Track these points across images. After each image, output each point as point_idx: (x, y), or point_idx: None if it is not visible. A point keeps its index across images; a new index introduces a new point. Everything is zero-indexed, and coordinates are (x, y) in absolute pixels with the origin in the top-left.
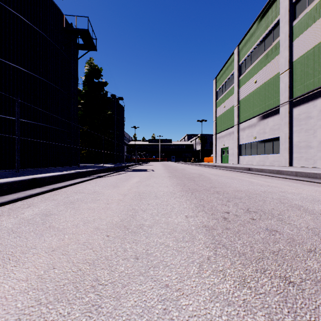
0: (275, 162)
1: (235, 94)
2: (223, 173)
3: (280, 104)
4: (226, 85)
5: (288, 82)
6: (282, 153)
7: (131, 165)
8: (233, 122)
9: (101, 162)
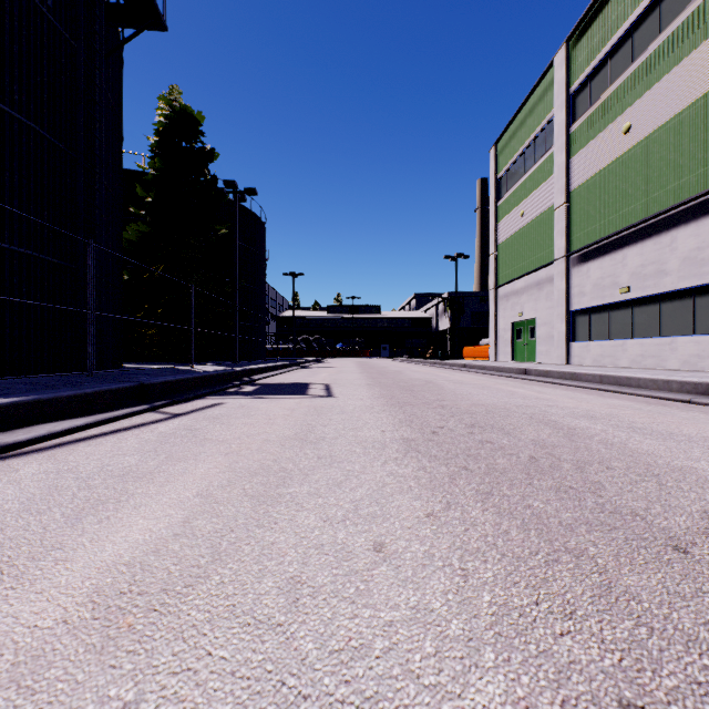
0: (705, 361)
1: (557, 174)
2: (626, 409)
3: None
4: (527, 157)
5: None
6: None
7: (269, 369)
8: (551, 252)
9: (198, 360)
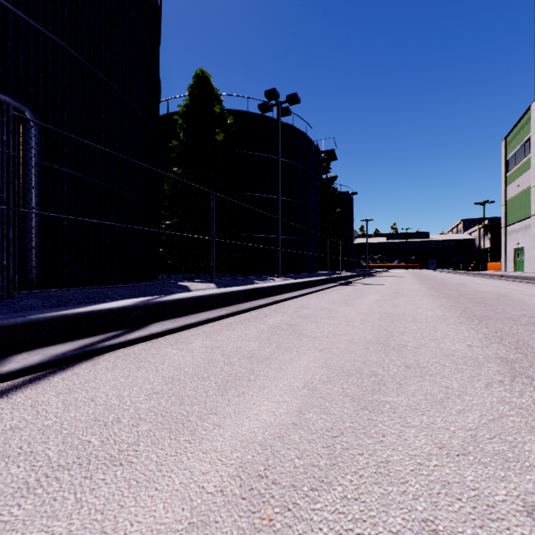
0: None
1: (532, 169)
2: (469, 278)
3: None
4: (521, 153)
5: None
6: None
7: (373, 273)
8: (531, 211)
9: (330, 270)
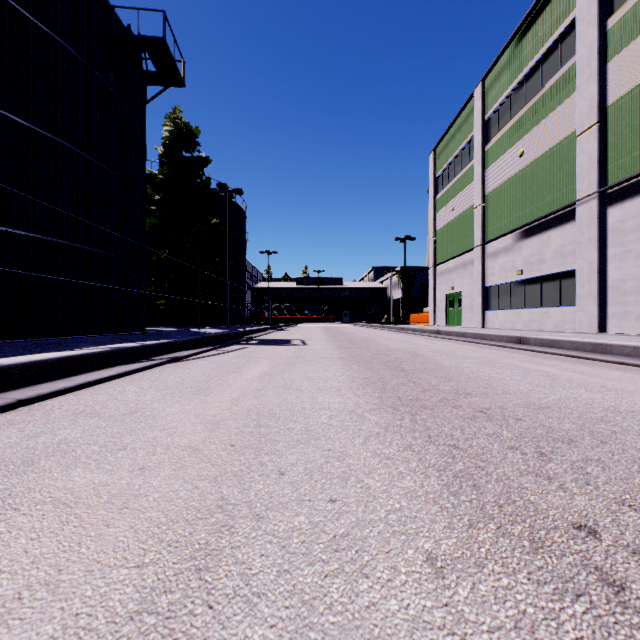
0: (566, 325)
1: (476, 181)
2: (463, 349)
3: (578, 198)
4: (456, 164)
5: (597, 151)
6: (582, 305)
7: (258, 331)
8: (473, 241)
9: (196, 324)
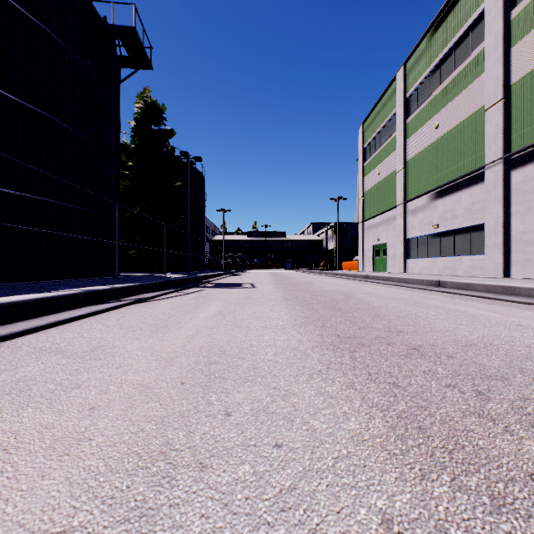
0: (475, 270)
1: (399, 149)
2: (389, 291)
3: (486, 163)
4: (382, 135)
5: (502, 123)
6: (489, 254)
7: (215, 276)
8: (396, 200)
9: (163, 270)
